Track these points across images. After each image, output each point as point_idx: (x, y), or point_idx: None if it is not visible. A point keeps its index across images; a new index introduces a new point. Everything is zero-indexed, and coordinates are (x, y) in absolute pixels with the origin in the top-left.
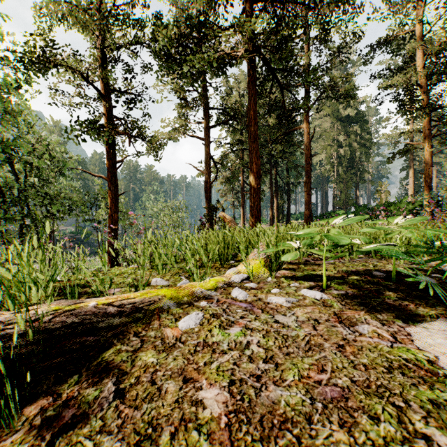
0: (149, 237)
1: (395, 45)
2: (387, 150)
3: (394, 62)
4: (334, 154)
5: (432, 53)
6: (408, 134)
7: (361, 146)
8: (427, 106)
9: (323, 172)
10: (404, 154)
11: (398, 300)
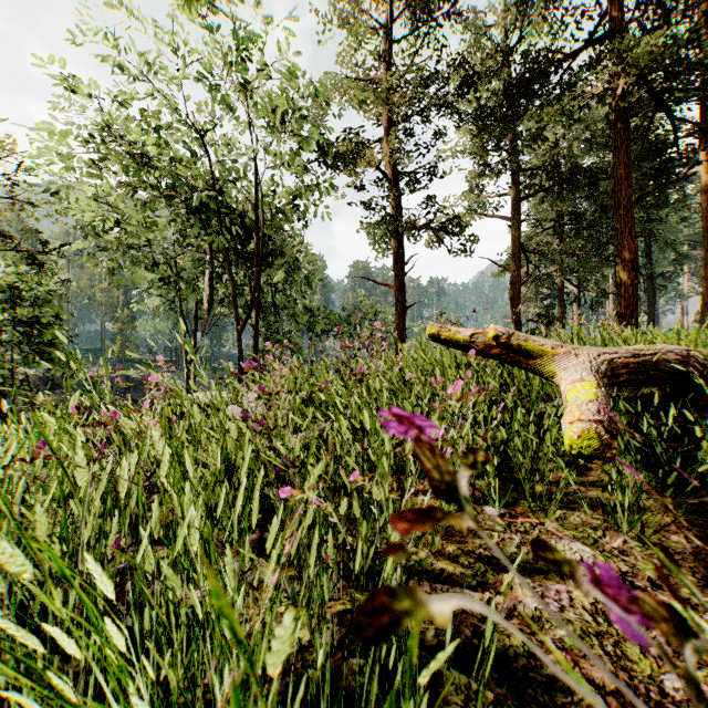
0: (705, 318)
1: None
2: None
3: None
4: None
5: None
6: None
7: None
8: None
9: None
10: None
11: None
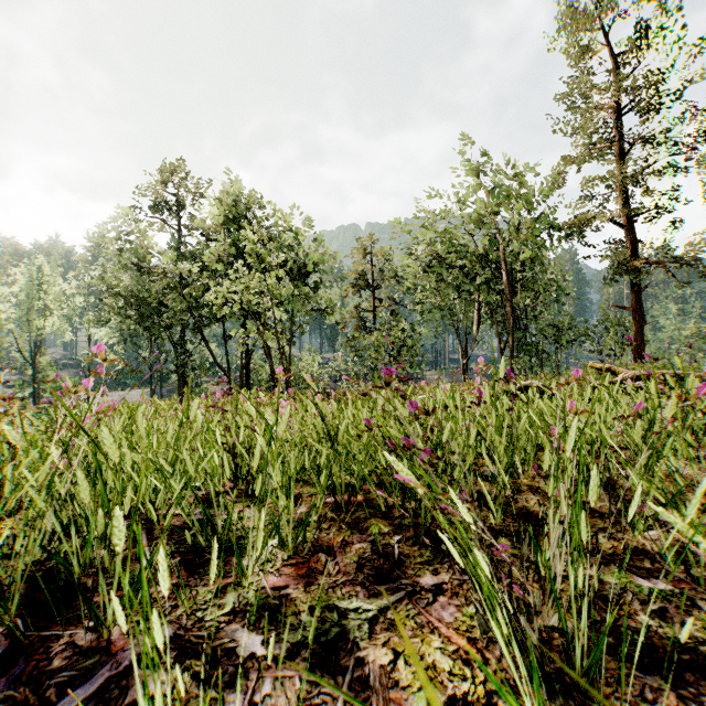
0: None
1: None
2: None
3: None
4: None
5: None
6: None
7: None
8: None
9: None
10: None
11: None
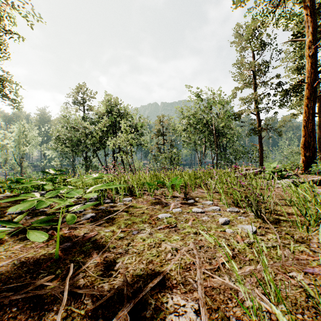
0: None
1: None
2: None
3: None
4: None
5: None
6: None
7: None
8: None
9: None
10: None
11: None
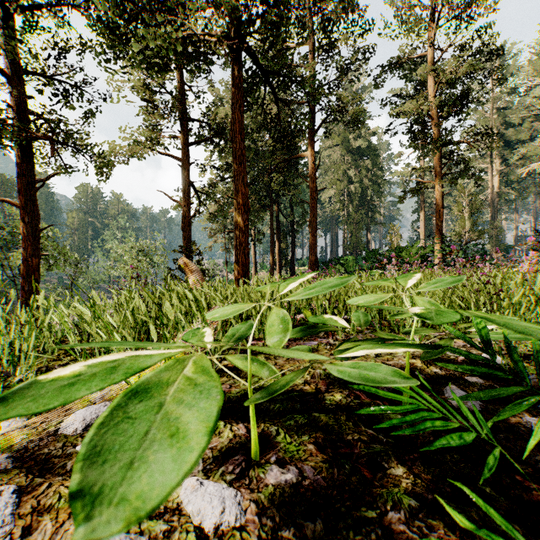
0: None
1: (407, 70)
2: (399, 189)
3: (405, 92)
4: (345, 190)
5: (444, 81)
6: (420, 170)
7: (372, 183)
8: (439, 140)
9: (333, 210)
10: (415, 193)
11: (418, 513)
